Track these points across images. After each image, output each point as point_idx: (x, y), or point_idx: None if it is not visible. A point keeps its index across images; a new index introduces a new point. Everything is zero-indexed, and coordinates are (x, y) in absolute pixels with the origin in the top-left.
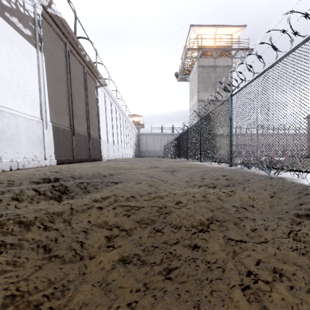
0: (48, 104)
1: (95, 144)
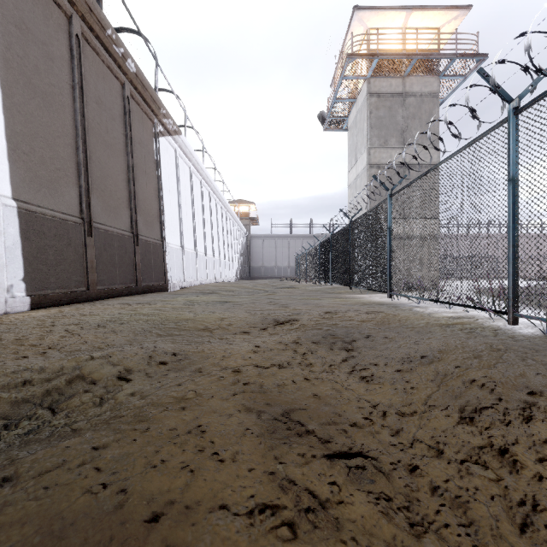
0: (5, 153)
1: (152, 256)
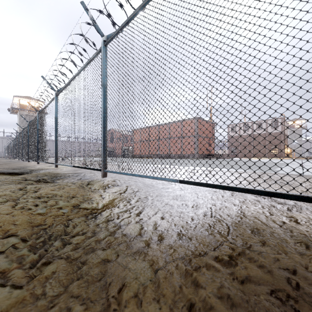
0: None
1: None
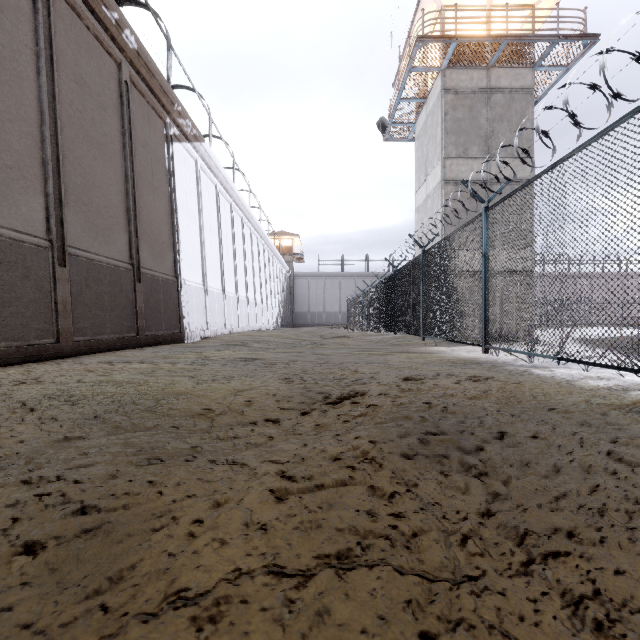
0: None
1: (161, 296)
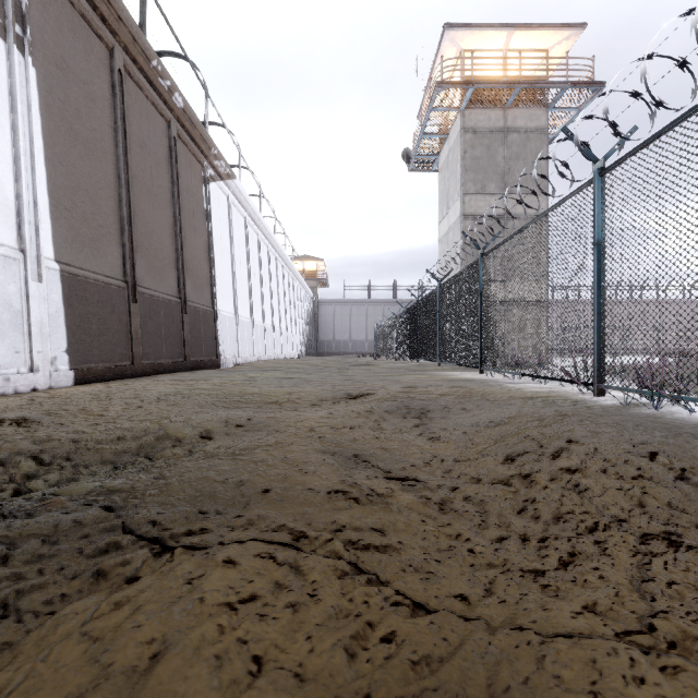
0: (47, 210)
1: (202, 325)
